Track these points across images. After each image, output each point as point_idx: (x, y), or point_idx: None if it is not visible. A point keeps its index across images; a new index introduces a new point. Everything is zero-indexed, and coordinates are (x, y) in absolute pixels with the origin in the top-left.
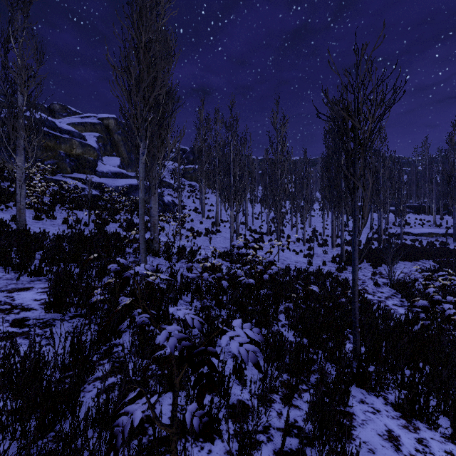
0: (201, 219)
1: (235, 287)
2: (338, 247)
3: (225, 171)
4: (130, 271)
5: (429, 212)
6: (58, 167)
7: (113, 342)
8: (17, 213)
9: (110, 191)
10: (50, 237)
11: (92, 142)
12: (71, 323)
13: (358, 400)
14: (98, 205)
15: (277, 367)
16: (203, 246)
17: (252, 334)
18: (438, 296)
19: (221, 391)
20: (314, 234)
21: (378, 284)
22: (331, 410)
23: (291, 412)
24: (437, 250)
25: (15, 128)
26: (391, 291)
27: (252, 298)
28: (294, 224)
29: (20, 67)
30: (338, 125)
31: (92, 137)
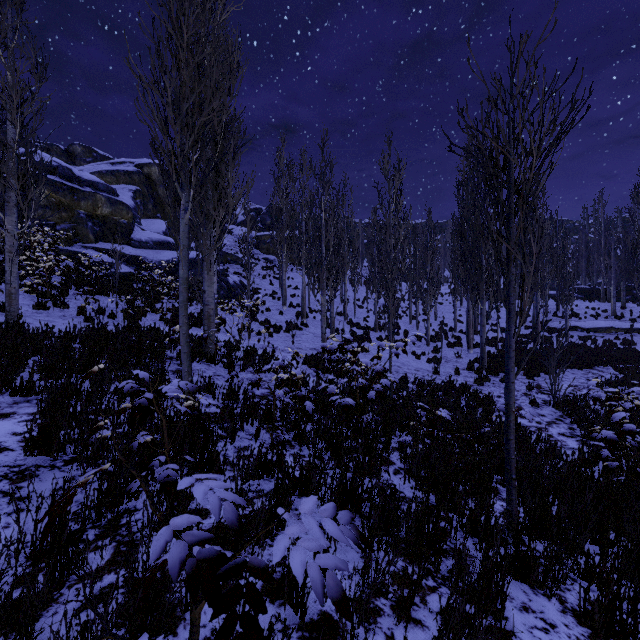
0: (282, 307)
1: (326, 410)
2: (477, 348)
3: (314, 239)
4: (147, 395)
5: (606, 298)
6: (75, 234)
7: (125, 505)
8: (6, 299)
9: (150, 268)
10: (57, 335)
11: (126, 198)
12: (65, 472)
13: (518, 606)
14: (132, 288)
15: (386, 552)
16: (282, 347)
17: (335, 530)
18: (631, 425)
19: (293, 598)
20: (442, 330)
21: (536, 403)
22: (478, 639)
23: (409, 633)
24: (618, 352)
25: (2, 175)
26: (555, 414)
27: (351, 426)
28: (414, 314)
29: (10, 85)
30: (483, 161)
31: (127, 191)
